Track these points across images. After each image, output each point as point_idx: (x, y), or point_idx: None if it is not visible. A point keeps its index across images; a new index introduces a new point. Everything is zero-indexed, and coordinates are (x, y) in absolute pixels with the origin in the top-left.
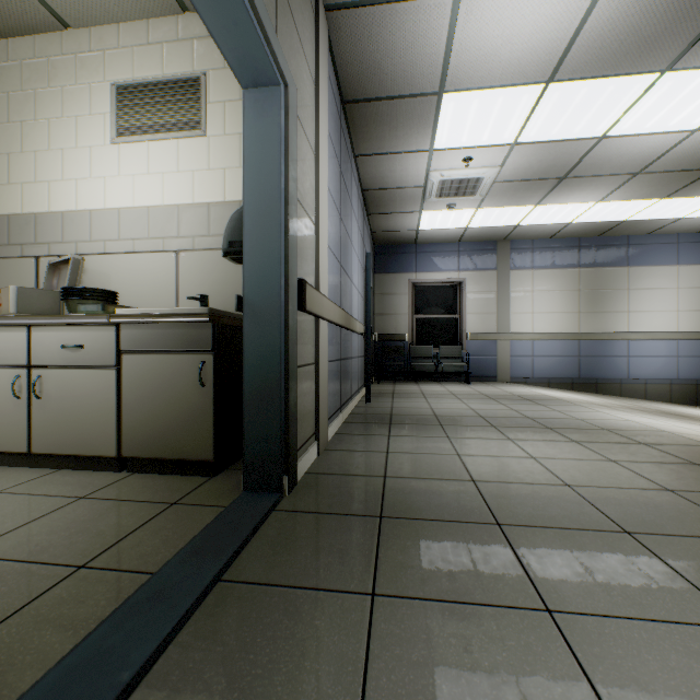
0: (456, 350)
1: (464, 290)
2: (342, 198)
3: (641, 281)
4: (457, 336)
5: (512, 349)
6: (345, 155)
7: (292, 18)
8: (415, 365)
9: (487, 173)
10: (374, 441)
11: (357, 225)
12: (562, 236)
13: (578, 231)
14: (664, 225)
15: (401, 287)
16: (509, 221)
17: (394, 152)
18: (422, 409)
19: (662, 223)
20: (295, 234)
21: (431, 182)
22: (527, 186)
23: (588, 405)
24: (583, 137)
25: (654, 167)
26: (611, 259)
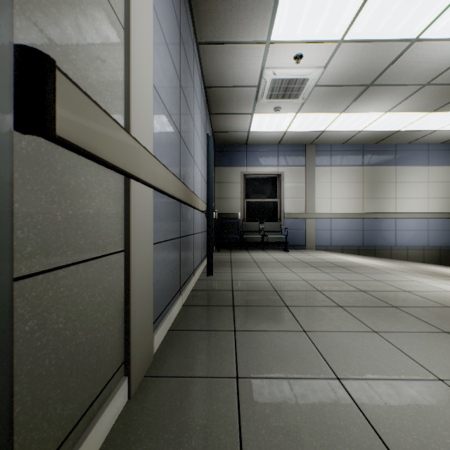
0: (277, 225)
1: (282, 180)
2: (182, 65)
3: (404, 176)
4: (277, 215)
5: (316, 225)
6: (185, 25)
7: None
8: (246, 237)
9: (312, 74)
10: (217, 346)
11: (199, 113)
12: (352, 142)
13: (364, 138)
14: (422, 136)
15: (236, 177)
16: (318, 127)
17: (234, 42)
18: (260, 282)
19: (422, 134)
20: None
21: (264, 80)
22: (340, 92)
23: (392, 271)
24: (400, 38)
25: (440, 79)
26: (385, 160)
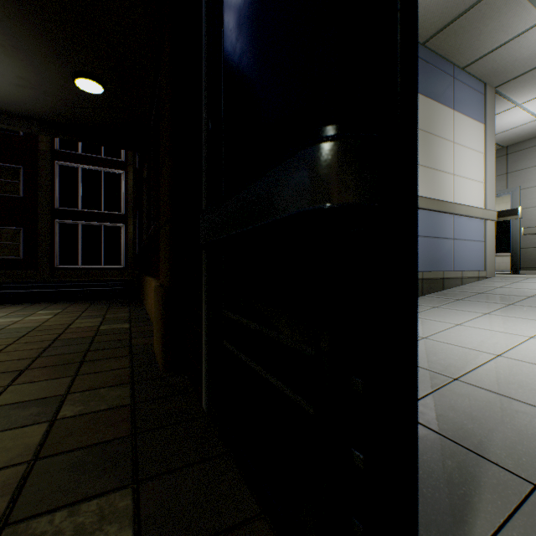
0: None
1: None
2: None
3: None
4: None
5: None
6: None
7: (519, 170)
8: None
9: None
10: None
11: None
12: None
13: None
14: None
15: None
16: None
17: None
18: None
19: None
20: (518, 219)
21: None
22: None
23: None
24: None
25: None
26: None
